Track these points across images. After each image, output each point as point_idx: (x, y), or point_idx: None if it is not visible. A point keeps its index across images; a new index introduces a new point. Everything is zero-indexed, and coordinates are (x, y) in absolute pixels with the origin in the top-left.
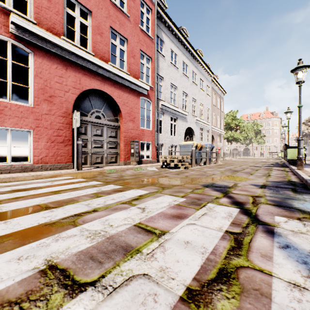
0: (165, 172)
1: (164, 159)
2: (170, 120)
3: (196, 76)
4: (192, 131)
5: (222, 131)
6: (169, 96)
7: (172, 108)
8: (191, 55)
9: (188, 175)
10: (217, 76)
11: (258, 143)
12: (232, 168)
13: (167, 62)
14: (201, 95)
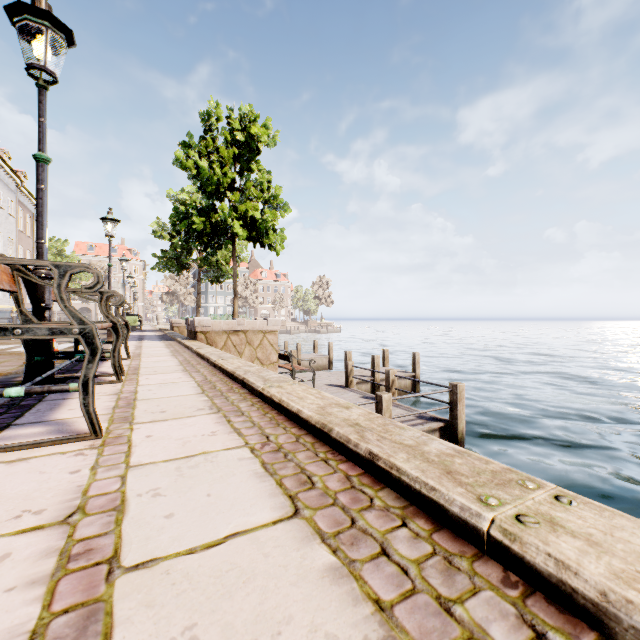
0: None
1: None
2: None
3: None
4: None
5: None
6: None
7: None
8: None
9: None
10: (26, 175)
11: None
12: None
13: None
14: None
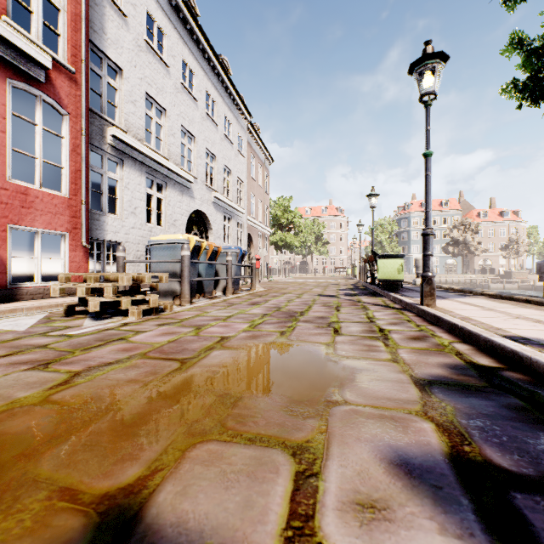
0: (27, 342)
1: (67, 284)
2: (144, 185)
3: (215, 106)
4: (206, 222)
5: (266, 229)
6: (141, 123)
7: (149, 155)
8: (204, 55)
9: (96, 365)
10: (258, 128)
11: (320, 254)
12: (283, 305)
13: (134, 34)
14: (226, 150)
